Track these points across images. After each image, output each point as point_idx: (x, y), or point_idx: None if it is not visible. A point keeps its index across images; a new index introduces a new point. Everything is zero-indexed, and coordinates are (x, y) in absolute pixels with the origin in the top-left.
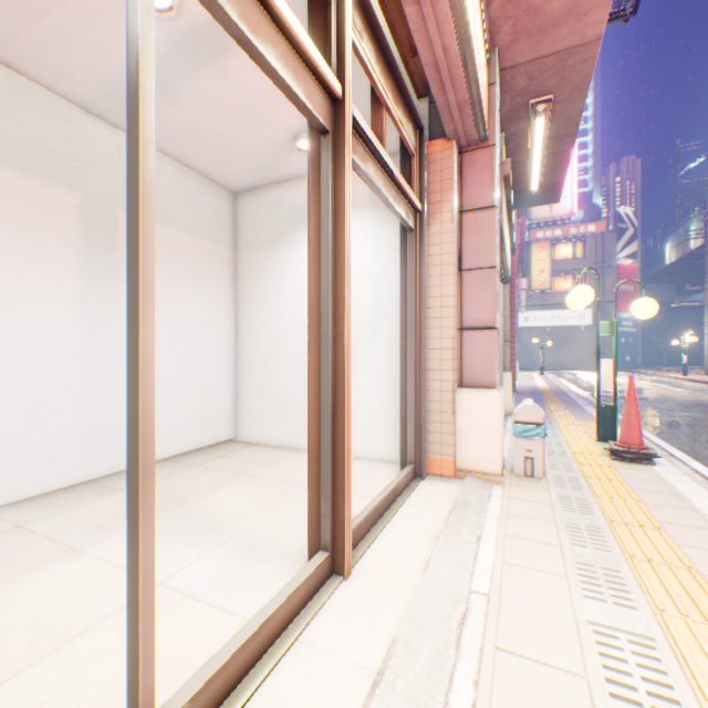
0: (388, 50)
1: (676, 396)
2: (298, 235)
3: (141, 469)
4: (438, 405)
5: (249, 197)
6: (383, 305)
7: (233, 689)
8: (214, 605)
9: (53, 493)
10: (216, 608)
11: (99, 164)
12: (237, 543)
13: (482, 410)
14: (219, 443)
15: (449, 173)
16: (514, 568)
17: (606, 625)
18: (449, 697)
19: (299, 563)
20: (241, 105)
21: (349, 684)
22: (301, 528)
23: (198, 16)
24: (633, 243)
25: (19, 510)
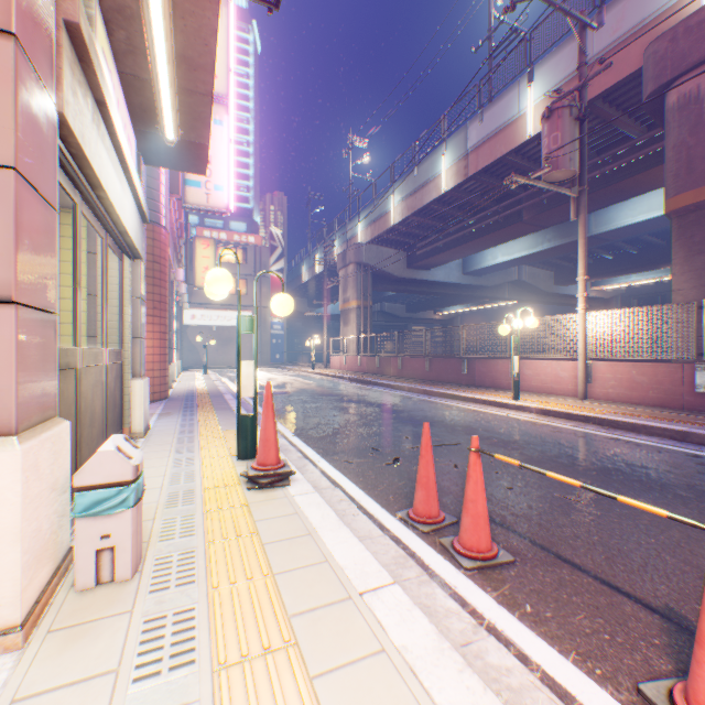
0: None
1: (310, 388)
2: None
3: None
4: None
5: None
6: None
7: None
8: None
9: None
10: None
11: None
12: None
13: None
14: None
15: None
16: None
17: None
18: None
19: None
20: None
21: None
22: None
23: None
24: (283, 261)
25: None
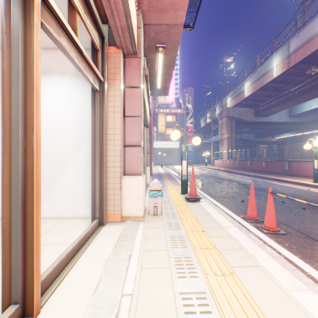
0: None
1: (204, 174)
2: None
3: None
4: (113, 185)
5: None
6: (83, 132)
7: None
8: None
9: None
10: None
11: None
12: None
13: (135, 186)
14: None
15: (119, 65)
16: (147, 270)
17: (187, 292)
18: None
19: None
20: None
21: None
22: None
23: None
24: (192, 118)
25: None
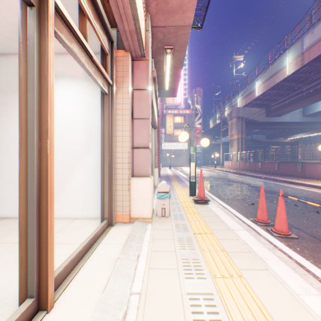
0: None
1: (213, 176)
2: None
3: None
4: (121, 186)
5: (1, 58)
6: (93, 134)
7: None
8: None
9: None
10: None
11: None
12: None
13: (143, 188)
14: None
15: (127, 68)
16: (155, 270)
17: (195, 293)
18: None
19: (12, 310)
20: None
21: None
22: None
23: None
24: (200, 119)
25: None
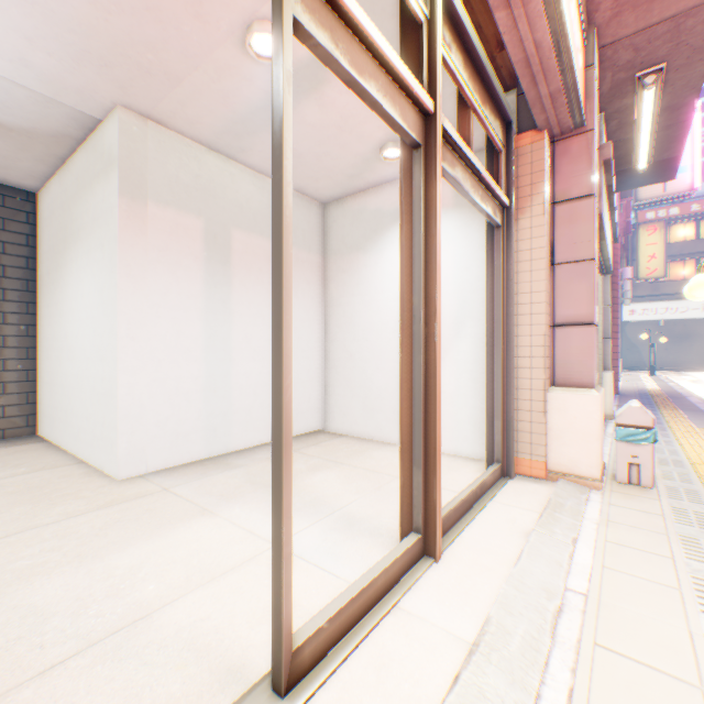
0: (476, 54)
1: None
2: (381, 238)
3: (283, 440)
4: (527, 404)
5: (336, 206)
6: (467, 303)
7: (345, 634)
8: (321, 567)
9: (185, 466)
10: (323, 570)
11: (217, 191)
12: (335, 520)
13: (578, 411)
14: (310, 432)
15: (540, 164)
16: (616, 573)
17: None
18: (545, 678)
19: (391, 543)
20: (334, 125)
21: (445, 649)
22: (391, 512)
23: (302, 56)
24: None
25: (163, 477)
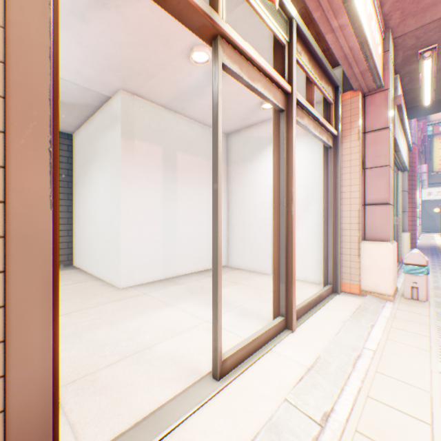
0: (315, 54)
1: None
2: (261, 154)
3: (218, 261)
4: (348, 250)
5: (234, 135)
6: (312, 191)
7: (245, 359)
8: (231, 332)
9: (153, 282)
10: (232, 333)
11: (169, 131)
12: (236, 311)
13: (379, 255)
14: None
15: (355, 110)
16: (394, 342)
17: None
18: (347, 382)
19: (268, 322)
20: (234, 93)
21: (296, 368)
22: (267, 308)
23: None
24: None
25: (143, 287)
